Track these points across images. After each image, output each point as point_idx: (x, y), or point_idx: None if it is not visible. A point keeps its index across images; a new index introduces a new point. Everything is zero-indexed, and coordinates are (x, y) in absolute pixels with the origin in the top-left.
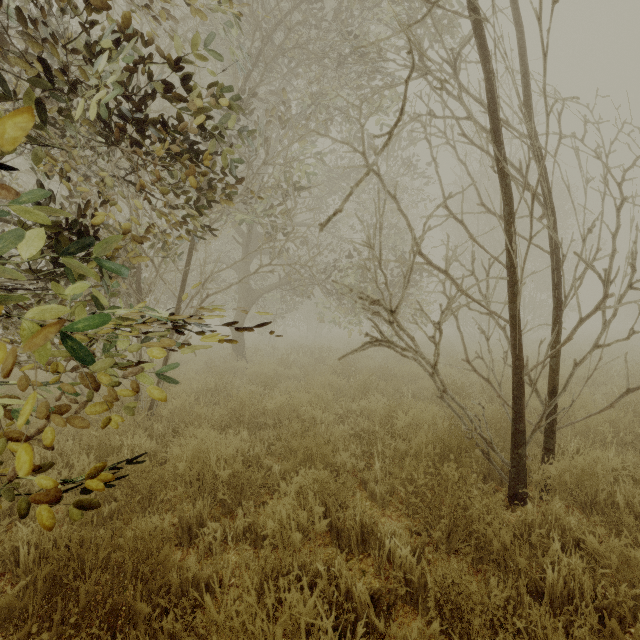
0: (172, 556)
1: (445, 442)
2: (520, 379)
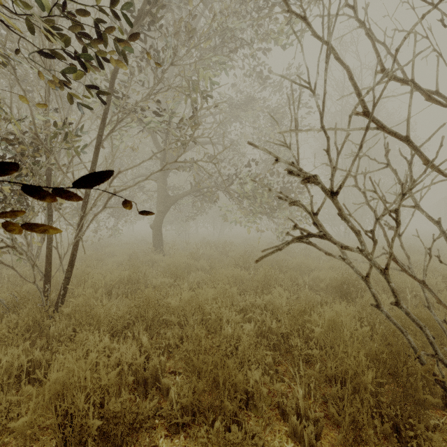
0: None
1: (387, 364)
2: None
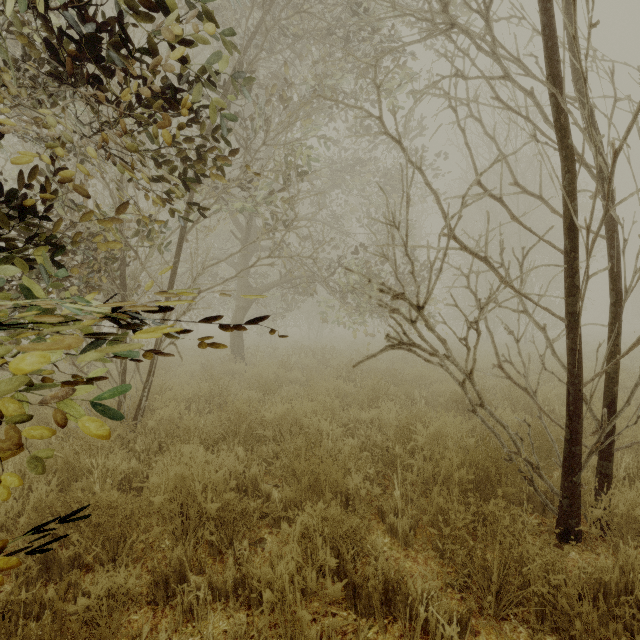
0: (139, 628)
1: (479, 465)
2: (578, 391)
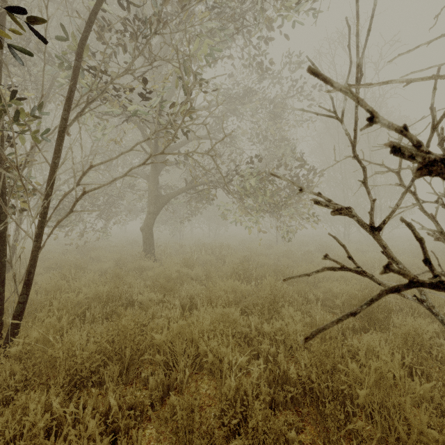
0: None
1: None
2: None
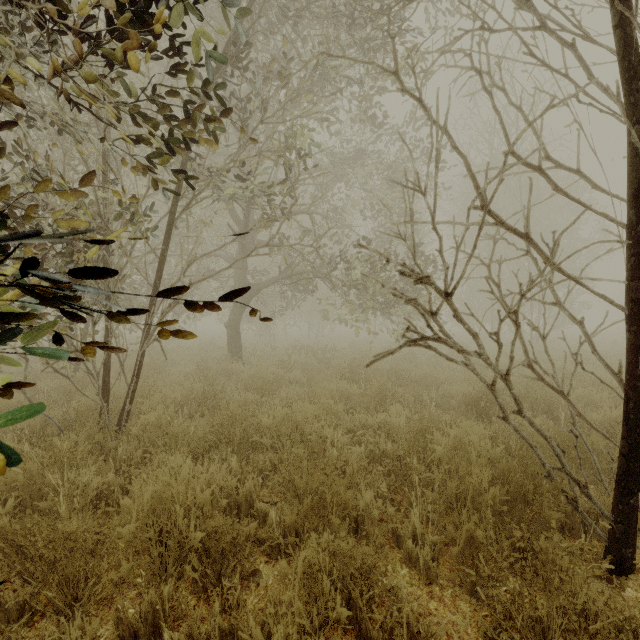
0: None
1: (513, 482)
2: None
